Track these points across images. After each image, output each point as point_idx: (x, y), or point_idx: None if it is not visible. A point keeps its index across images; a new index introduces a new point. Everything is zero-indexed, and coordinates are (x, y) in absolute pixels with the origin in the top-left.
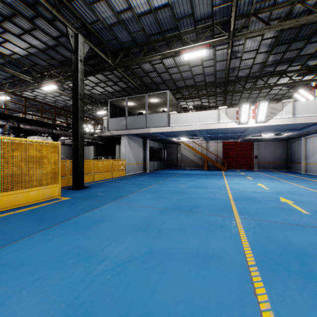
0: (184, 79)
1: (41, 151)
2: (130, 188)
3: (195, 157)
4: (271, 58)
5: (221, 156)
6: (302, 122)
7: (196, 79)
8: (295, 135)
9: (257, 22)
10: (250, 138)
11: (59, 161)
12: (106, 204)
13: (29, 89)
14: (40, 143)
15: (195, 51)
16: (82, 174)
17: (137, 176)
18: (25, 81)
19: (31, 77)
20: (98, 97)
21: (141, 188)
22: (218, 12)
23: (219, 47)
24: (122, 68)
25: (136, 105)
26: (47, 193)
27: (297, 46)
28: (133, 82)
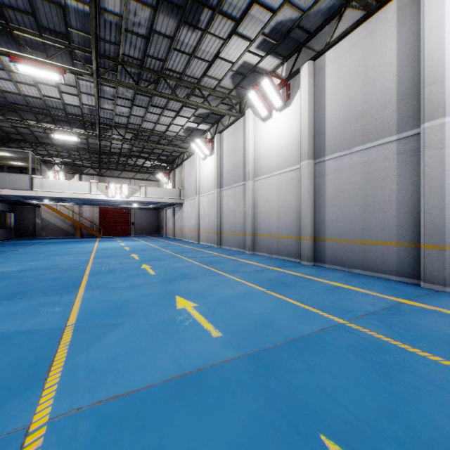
0: (52, 139)
1: None
2: None
3: (64, 223)
4: (135, 148)
5: (98, 222)
6: (150, 201)
7: (66, 142)
8: (159, 207)
9: (118, 129)
10: (125, 206)
11: None
12: None
13: None
14: None
15: (67, 136)
16: None
17: None
18: None
19: None
20: None
21: (8, 252)
22: (87, 116)
23: (90, 131)
24: None
25: None
26: None
27: (150, 148)
28: None
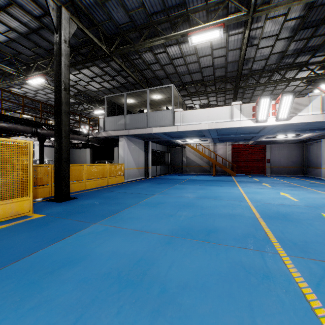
0: (191, 73)
1: (3, 153)
2: (126, 199)
3: (201, 161)
4: (292, 46)
5: (230, 160)
6: None
7: (204, 73)
8: (315, 137)
9: None
10: (263, 140)
11: (30, 166)
12: (88, 226)
13: (17, 85)
14: (0, 142)
15: (207, 32)
16: (67, 182)
17: (137, 182)
18: (10, 75)
19: (16, 70)
20: (95, 95)
21: (140, 199)
22: None
23: (233, 31)
24: (119, 58)
25: (136, 102)
26: (12, 209)
27: (324, 31)
28: (132, 75)
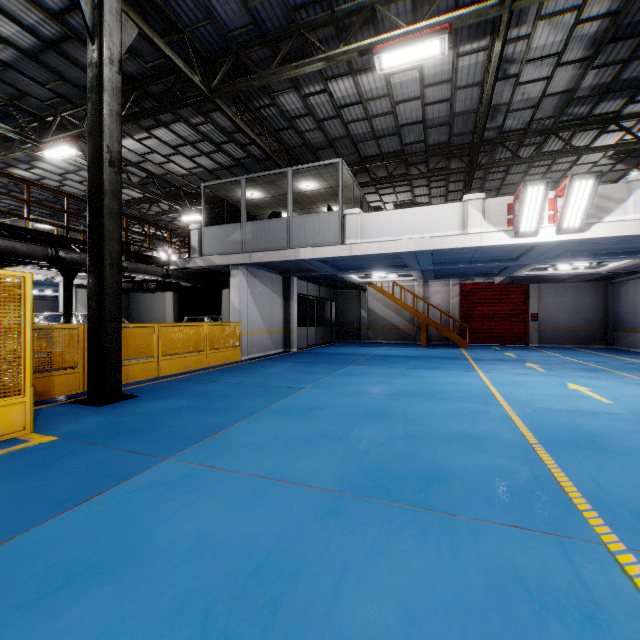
0: (379, 136)
1: None
2: (241, 399)
3: (399, 317)
4: (588, 78)
5: (457, 315)
6: None
7: (405, 138)
8: (632, 268)
9: None
10: (526, 274)
11: (28, 328)
12: (150, 465)
13: (22, 163)
14: None
15: (414, 43)
16: (115, 363)
17: (268, 361)
18: (8, 142)
19: (19, 129)
20: (182, 183)
21: (272, 399)
22: None
23: (468, 46)
24: (231, 105)
25: (267, 197)
26: None
27: None
28: (258, 140)
